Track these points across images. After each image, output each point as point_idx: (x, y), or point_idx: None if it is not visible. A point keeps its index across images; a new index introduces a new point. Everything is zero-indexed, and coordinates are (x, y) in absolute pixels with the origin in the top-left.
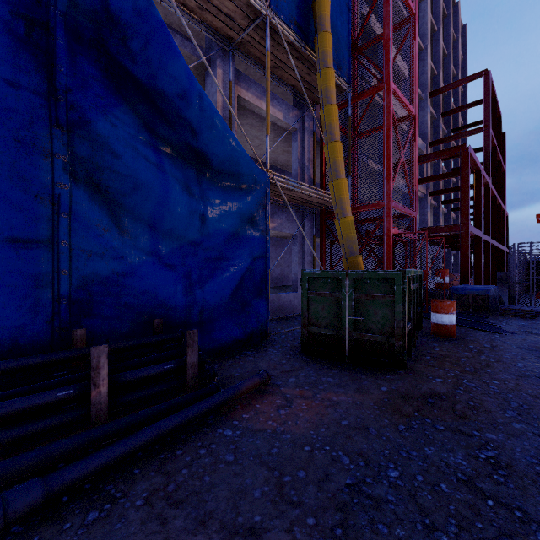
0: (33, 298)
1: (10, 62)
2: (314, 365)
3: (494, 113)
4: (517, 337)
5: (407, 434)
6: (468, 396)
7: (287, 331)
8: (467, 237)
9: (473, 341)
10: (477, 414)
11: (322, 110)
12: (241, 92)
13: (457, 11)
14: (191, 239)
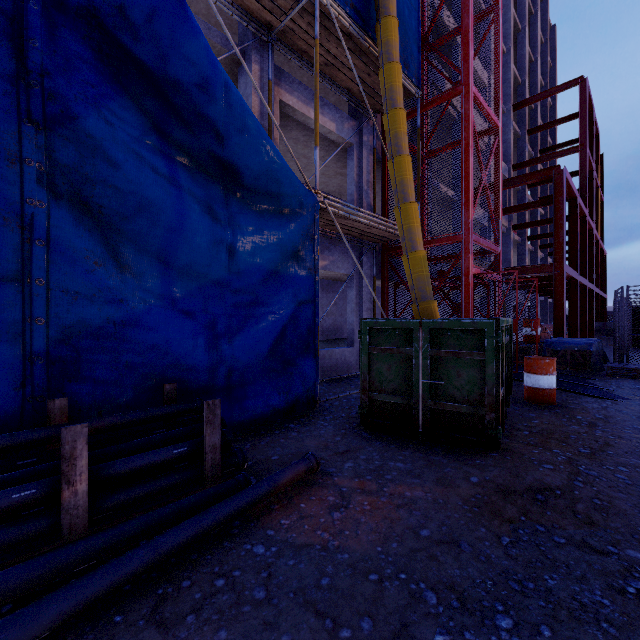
0: None
1: None
2: (377, 444)
3: (591, 130)
4: (635, 404)
5: (516, 552)
6: (591, 490)
7: (341, 396)
8: (561, 279)
9: (580, 410)
10: (609, 519)
11: (386, 116)
12: (283, 95)
13: (545, 8)
14: (215, 277)
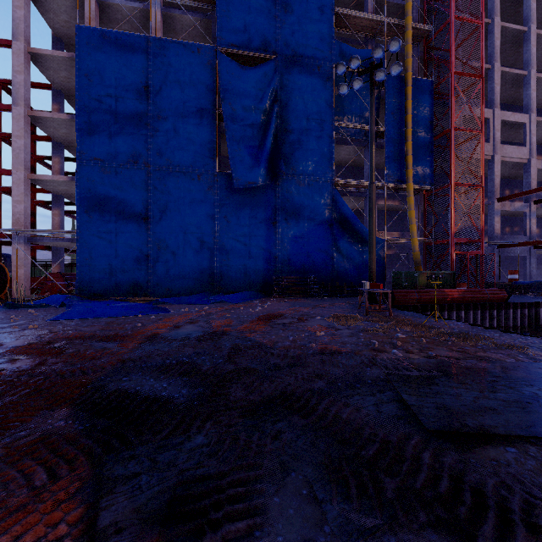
0: (330, 276)
1: (327, 234)
2: None
3: None
4: None
5: None
6: None
7: None
8: None
9: None
10: None
11: (408, 212)
12: (379, 202)
13: None
14: (359, 263)
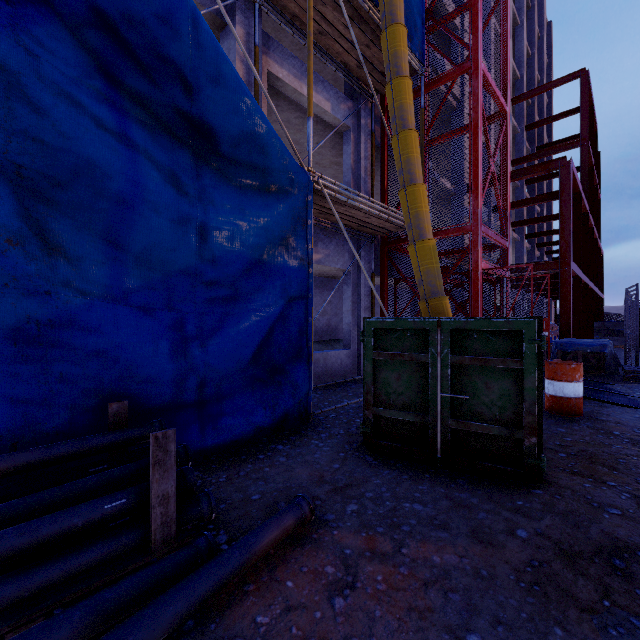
0: None
1: None
2: (386, 474)
3: (591, 125)
4: None
5: None
6: None
7: (338, 407)
8: (567, 277)
9: (615, 423)
10: None
11: (389, 86)
12: (273, 66)
13: (542, 3)
14: (183, 266)
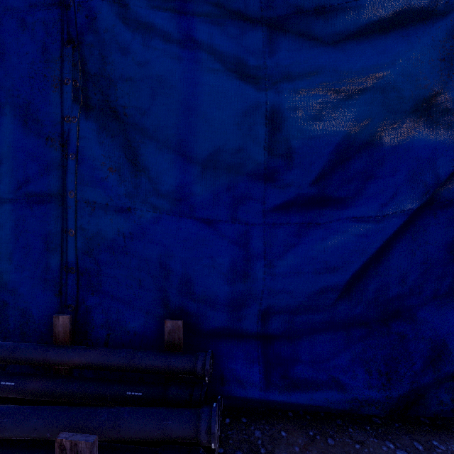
0: (45, 263)
1: None
2: None
3: None
4: None
5: None
6: None
7: None
8: None
9: None
10: None
11: None
12: None
13: None
14: (249, 168)
